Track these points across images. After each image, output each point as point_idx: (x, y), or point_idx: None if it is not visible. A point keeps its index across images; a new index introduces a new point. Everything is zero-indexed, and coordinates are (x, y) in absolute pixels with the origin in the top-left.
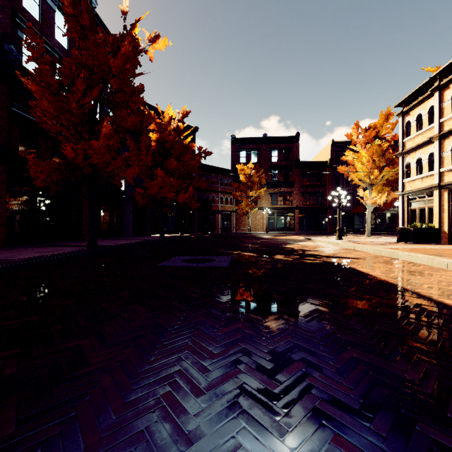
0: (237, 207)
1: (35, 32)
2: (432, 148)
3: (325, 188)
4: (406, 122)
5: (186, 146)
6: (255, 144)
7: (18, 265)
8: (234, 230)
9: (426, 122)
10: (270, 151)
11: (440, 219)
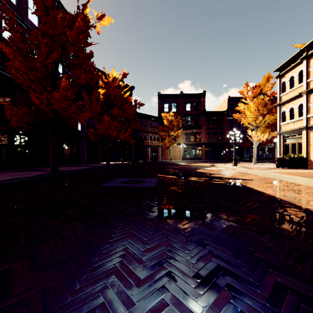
0: (162, 143)
1: (12, 12)
2: (301, 100)
3: (223, 129)
4: (282, 82)
5: (125, 99)
6: (174, 99)
7: None
8: (159, 159)
9: (296, 82)
10: (185, 104)
11: (307, 151)
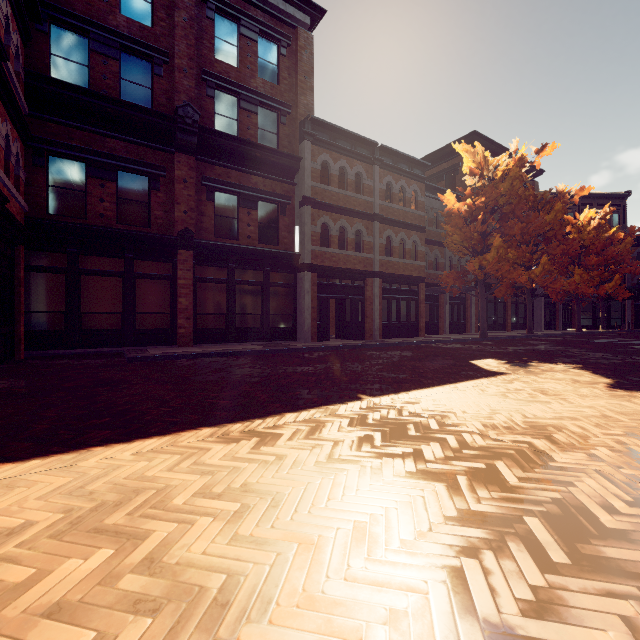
0: None
1: None
2: None
3: None
4: None
5: (609, 237)
6: None
7: (512, 337)
8: None
9: None
10: None
11: None
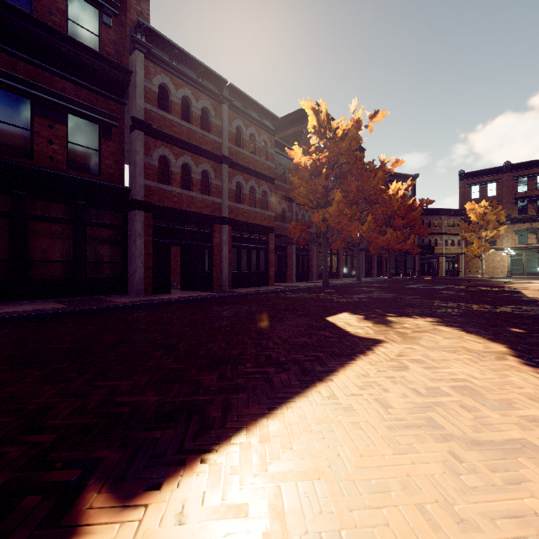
0: (466, 249)
1: None
2: None
3: None
4: None
5: (410, 205)
6: (492, 175)
7: (347, 284)
8: (462, 274)
9: None
10: (516, 180)
11: None
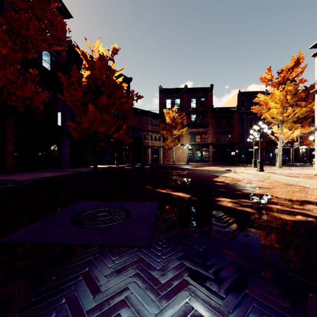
0: (164, 143)
1: None
2: None
3: (233, 128)
4: None
5: (118, 85)
6: (178, 93)
7: None
8: (161, 162)
9: None
10: (190, 99)
11: None
